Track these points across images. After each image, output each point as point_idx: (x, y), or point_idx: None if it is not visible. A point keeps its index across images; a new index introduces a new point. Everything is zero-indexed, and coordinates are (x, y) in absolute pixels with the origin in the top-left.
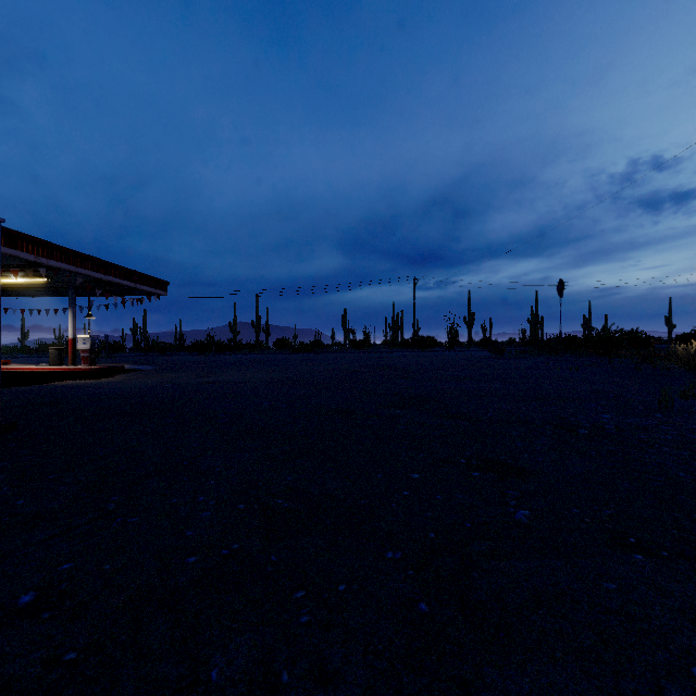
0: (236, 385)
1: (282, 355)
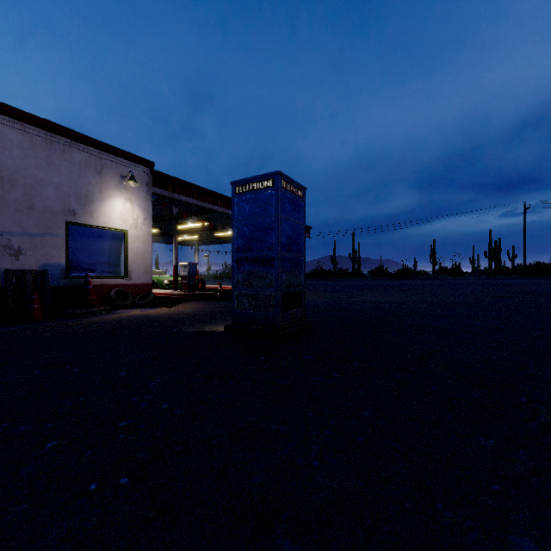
0: (403, 305)
1: (388, 280)
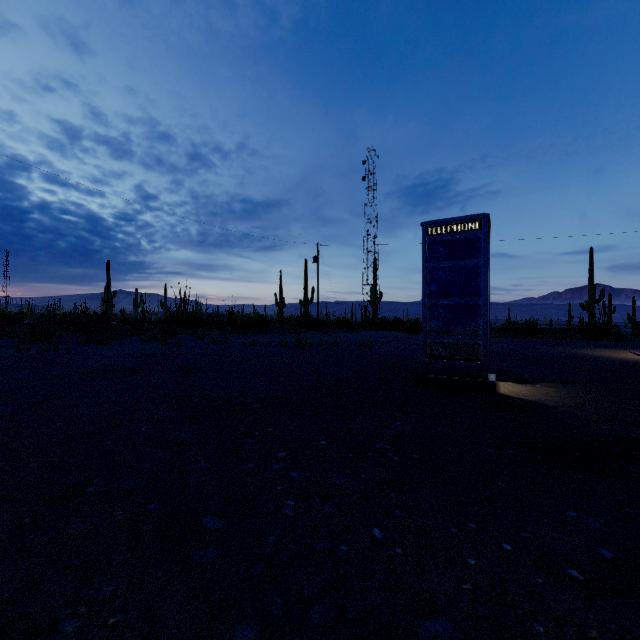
0: None
1: None
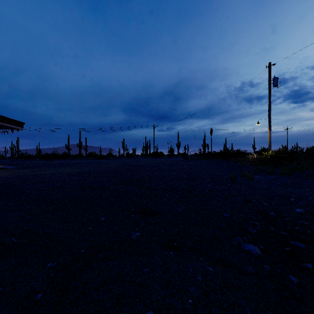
0: (51, 175)
1: (89, 160)
